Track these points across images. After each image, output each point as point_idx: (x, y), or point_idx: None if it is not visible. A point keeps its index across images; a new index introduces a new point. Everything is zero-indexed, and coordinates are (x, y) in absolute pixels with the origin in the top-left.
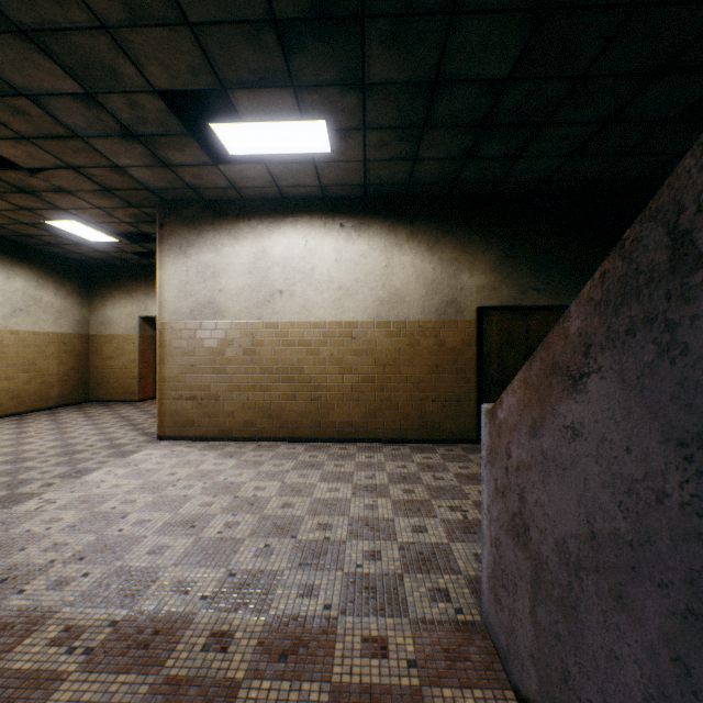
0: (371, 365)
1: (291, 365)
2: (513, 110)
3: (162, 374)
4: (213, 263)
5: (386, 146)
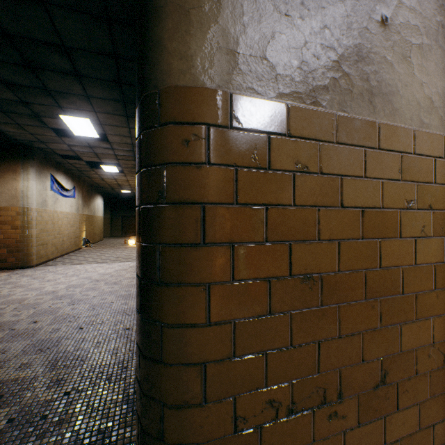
0: None
1: None
2: (3, 53)
3: None
4: None
5: (76, 104)
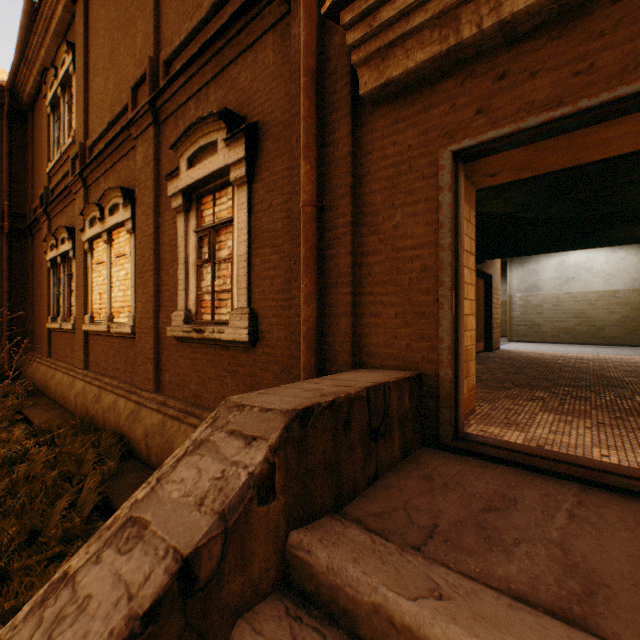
0: (627, 310)
1: (578, 310)
2: None
3: (510, 315)
4: (536, 268)
5: None
